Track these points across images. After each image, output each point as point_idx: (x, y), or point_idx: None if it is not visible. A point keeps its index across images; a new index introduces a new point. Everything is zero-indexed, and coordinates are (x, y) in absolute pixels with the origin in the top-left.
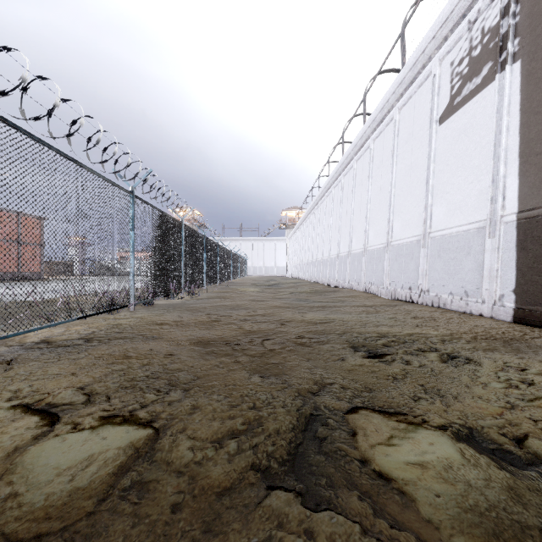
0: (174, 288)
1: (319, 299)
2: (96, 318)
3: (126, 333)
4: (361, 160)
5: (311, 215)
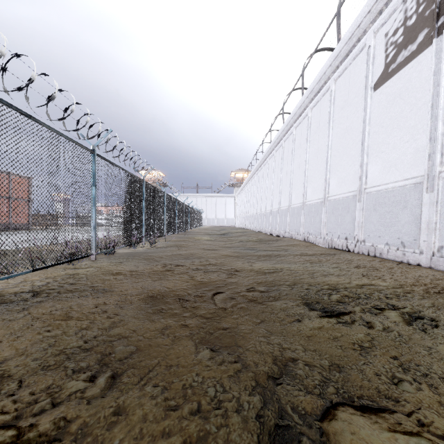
0: (135, 238)
1: (264, 247)
2: (58, 267)
3: (79, 285)
4: (299, 127)
5: (255, 175)
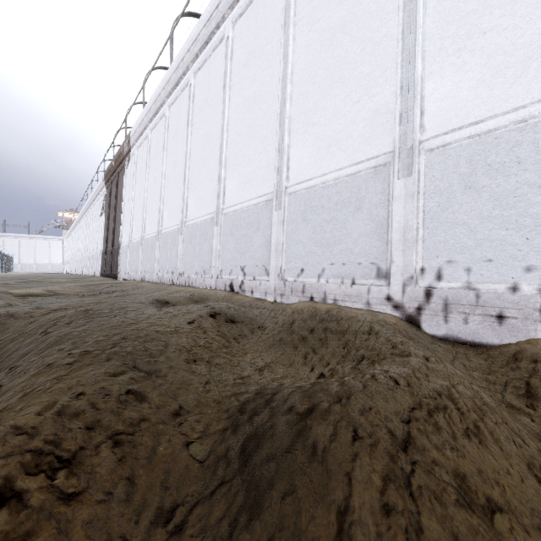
0: None
1: None
2: None
3: None
4: (92, 211)
5: (77, 226)
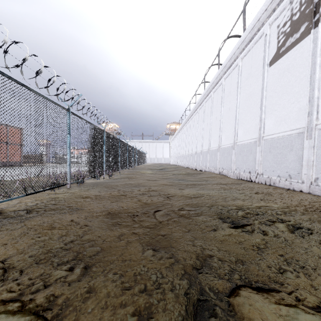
0: (98, 172)
1: (191, 179)
2: (43, 193)
3: (59, 205)
4: (216, 92)
5: (184, 127)
